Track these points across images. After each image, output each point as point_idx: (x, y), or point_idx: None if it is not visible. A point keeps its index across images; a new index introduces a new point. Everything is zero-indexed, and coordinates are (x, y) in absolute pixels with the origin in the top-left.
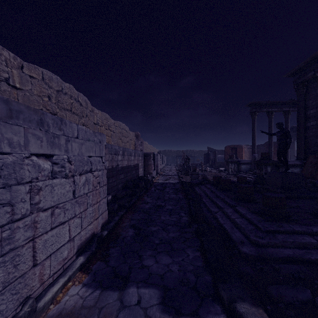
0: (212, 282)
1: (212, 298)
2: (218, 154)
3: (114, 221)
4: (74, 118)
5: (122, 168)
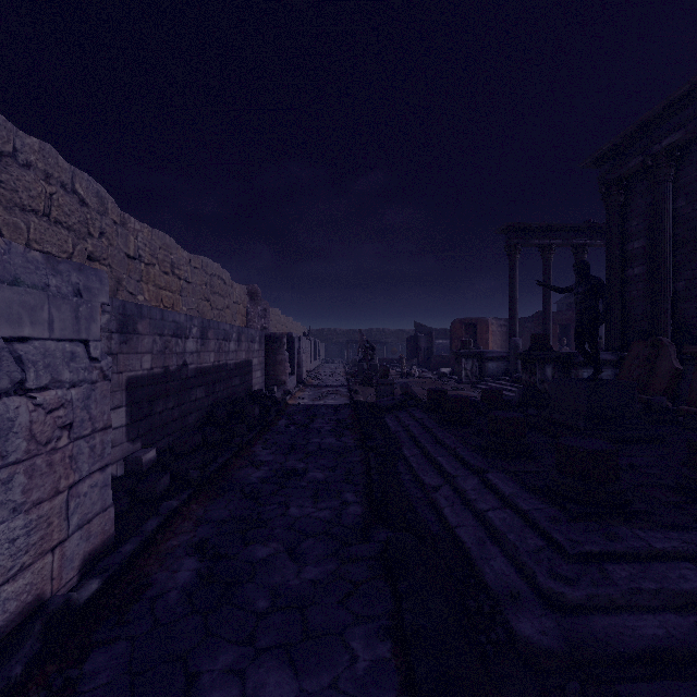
0: None
1: None
2: (438, 338)
3: (138, 536)
4: (58, 236)
5: (199, 371)
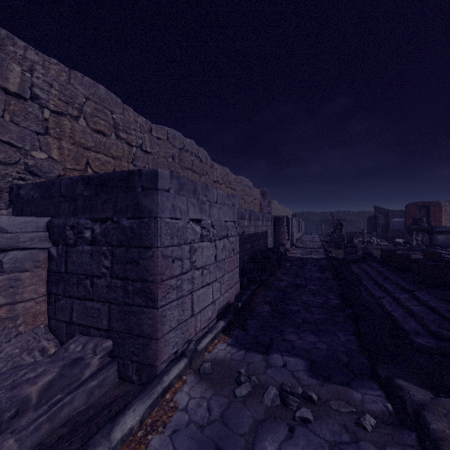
0: (369, 365)
1: (368, 377)
2: (394, 217)
3: (246, 294)
4: (194, 177)
5: (248, 236)
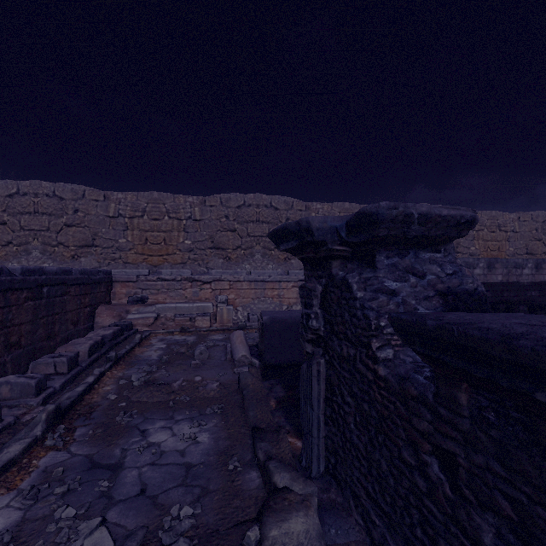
0: None
1: None
2: None
3: None
4: None
5: (486, 284)
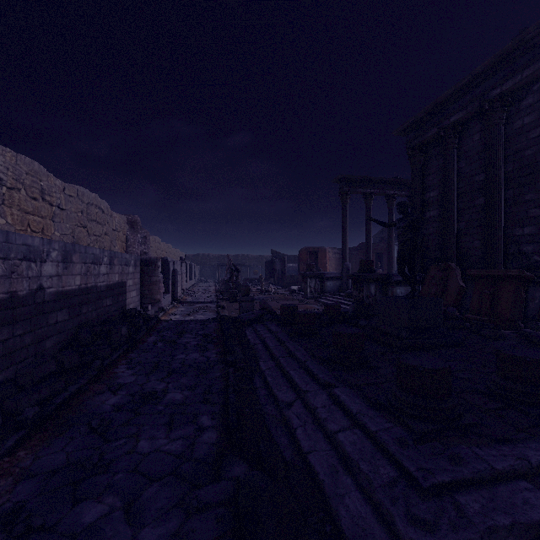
0: None
1: None
2: (289, 262)
3: None
4: None
5: (61, 295)
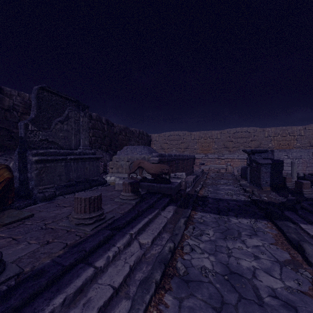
0: None
1: None
2: None
3: None
4: None
5: None
